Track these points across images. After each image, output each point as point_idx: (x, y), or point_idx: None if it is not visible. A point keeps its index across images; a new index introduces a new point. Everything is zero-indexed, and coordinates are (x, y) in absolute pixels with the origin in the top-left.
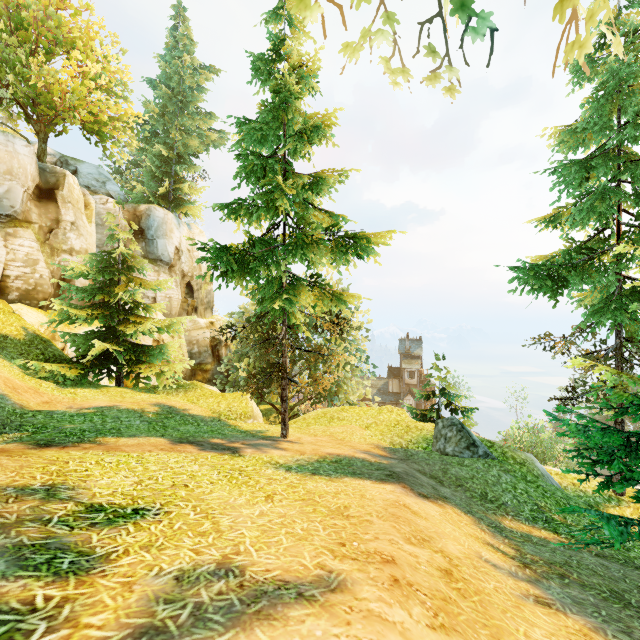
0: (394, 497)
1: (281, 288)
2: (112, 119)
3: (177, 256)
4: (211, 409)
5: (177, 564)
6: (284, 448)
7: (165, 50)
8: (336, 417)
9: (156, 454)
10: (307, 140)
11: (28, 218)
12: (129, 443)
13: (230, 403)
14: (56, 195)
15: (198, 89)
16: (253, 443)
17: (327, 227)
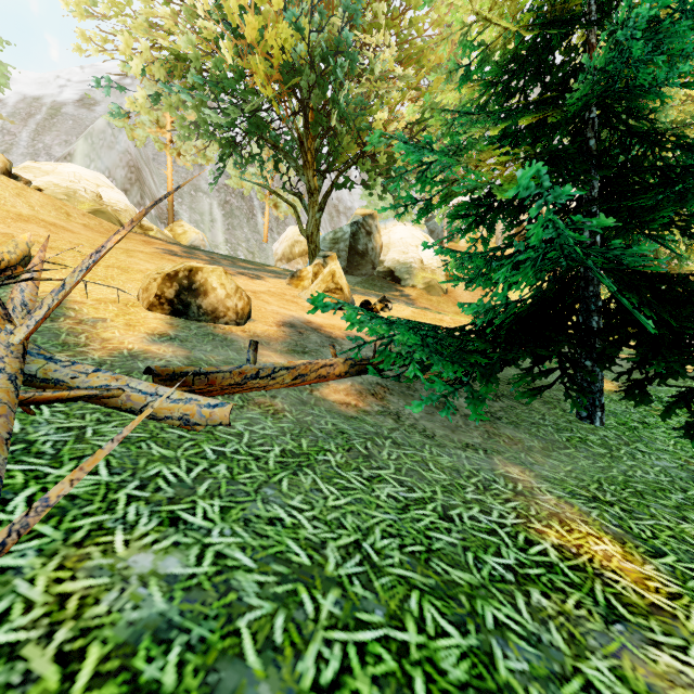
0: None
1: None
2: None
3: None
4: None
5: None
6: None
7: None
8: None
9: None
10: None
11: None
12: None
13: None
14: None
15: None
16: None
17: None
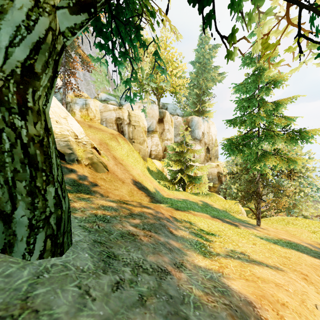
0: (319, 264)
1: (257, 157)
2: (179, 86)
3: (202, 136)
4: (222, 206)
5: (230, 248)
6: (258, 230)
7: (197, 48)
8: (291, 222)
9: (208, 220)
10: (271, 88)
11: (156, 130)
12: (198, 214)
13: (230, 205)
14: (163, 120)
15: (211, 57)
16: (243, 224)
17: (283, 127)
